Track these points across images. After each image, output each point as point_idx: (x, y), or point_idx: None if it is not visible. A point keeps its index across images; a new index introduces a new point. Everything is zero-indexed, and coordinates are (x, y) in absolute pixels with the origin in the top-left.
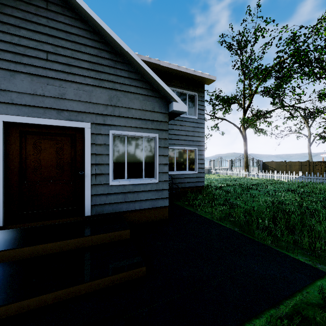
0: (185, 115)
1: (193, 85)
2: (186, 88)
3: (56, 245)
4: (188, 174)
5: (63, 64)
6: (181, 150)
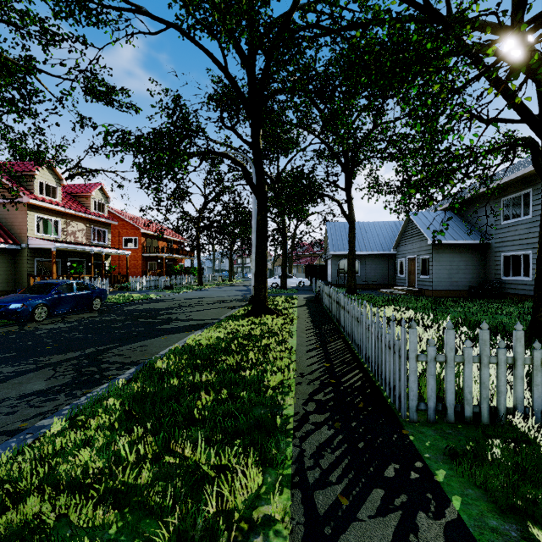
0: (518, 218)
1: (528, 182)
2: (519, 190)
3: (399, 289)
4: (521, 281)
5: (414, 237)
6: (517, 255)
